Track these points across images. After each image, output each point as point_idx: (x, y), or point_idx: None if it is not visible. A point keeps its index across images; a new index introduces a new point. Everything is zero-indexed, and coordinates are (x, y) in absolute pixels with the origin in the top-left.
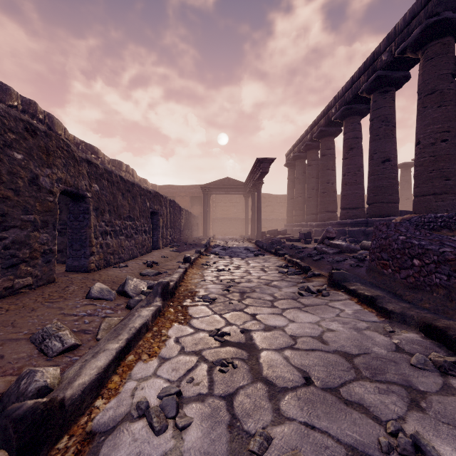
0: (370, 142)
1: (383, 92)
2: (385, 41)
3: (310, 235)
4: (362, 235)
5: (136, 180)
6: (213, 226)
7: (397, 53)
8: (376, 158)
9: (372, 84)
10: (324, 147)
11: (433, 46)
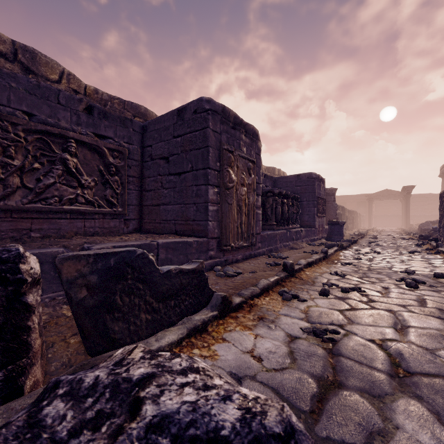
0: None
1: None
2: None
3: None
4: None
5: None
6: (375, 221)
7: None
8: None
9: None
10: None
11: None
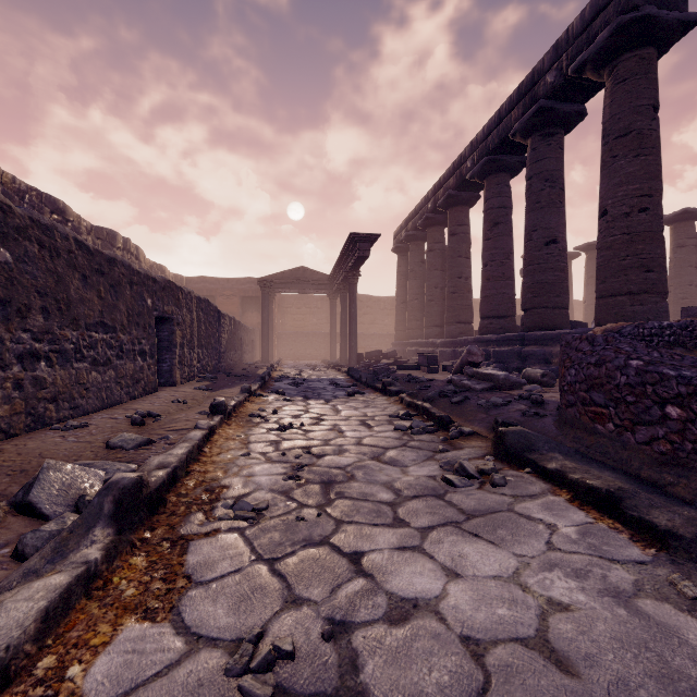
0: (526, 212)
1: (547, 135)
2: (551, 53)
3: (436, 359)
4: (516, 359)
5: (144, 266)
6: (279, 345)
7: (572, 71)
8: (536, 238)
9: (531, 121)
10: (454, 222)
11: (627, 61)
